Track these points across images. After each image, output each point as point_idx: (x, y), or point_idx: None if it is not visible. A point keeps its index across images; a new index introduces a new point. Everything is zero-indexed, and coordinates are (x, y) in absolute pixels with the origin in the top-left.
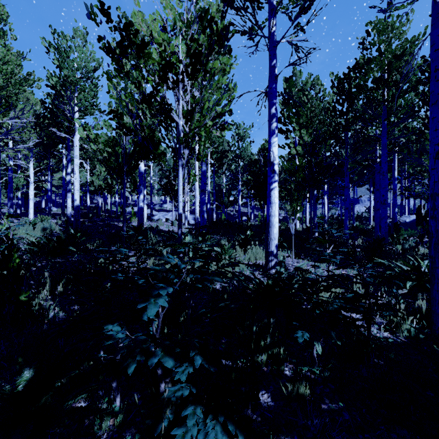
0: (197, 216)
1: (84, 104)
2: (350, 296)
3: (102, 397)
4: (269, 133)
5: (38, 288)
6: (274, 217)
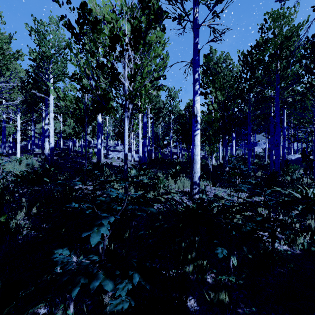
0: (140, 155)
1: (57, 73)
2: (259, 219)
3: (58, 305)
4: (193, 93)
5: (17, 210)
6: (197, 156)
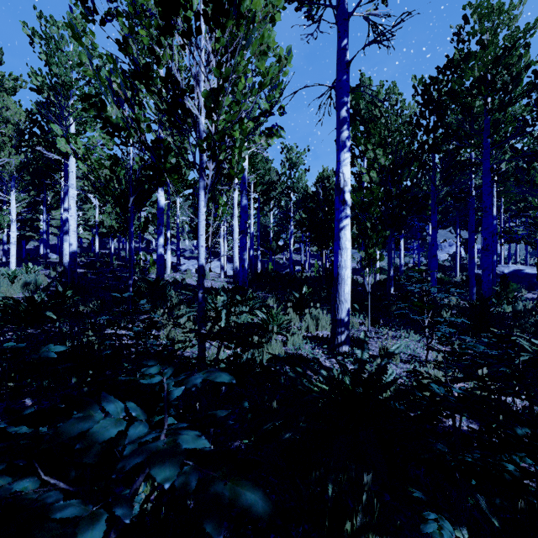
0: (236, 266)
1: (82, 114)
2: (523, 434)
3: None
4: (337, 146)
5: None
6: (345, 269)
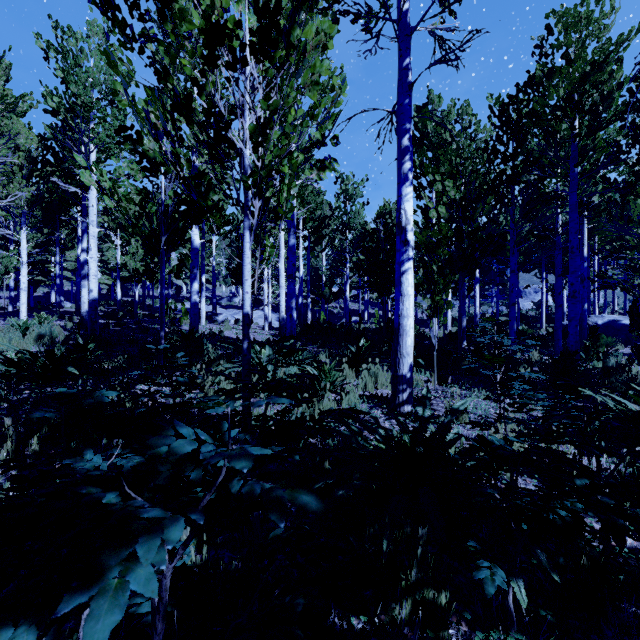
0: (282, 316)
1: (104, 140)
2: (582, 485)
3: None
4: (398, 179)
5: None
6: (407, 318)
